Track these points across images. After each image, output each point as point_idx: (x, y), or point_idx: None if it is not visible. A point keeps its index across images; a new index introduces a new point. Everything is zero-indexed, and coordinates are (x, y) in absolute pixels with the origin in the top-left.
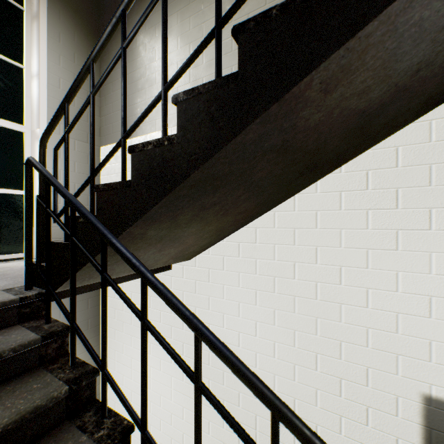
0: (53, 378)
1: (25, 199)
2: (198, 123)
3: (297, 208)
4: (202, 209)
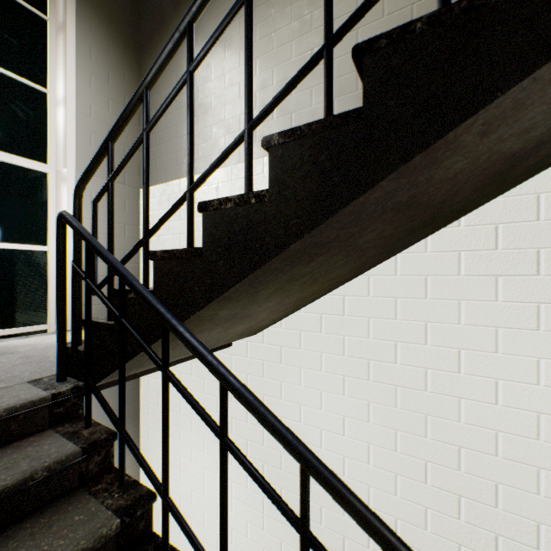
0: (98, 506)
1: (57, 265)
2: (301, 176)
3: (400, 271)
4: (289, 281)
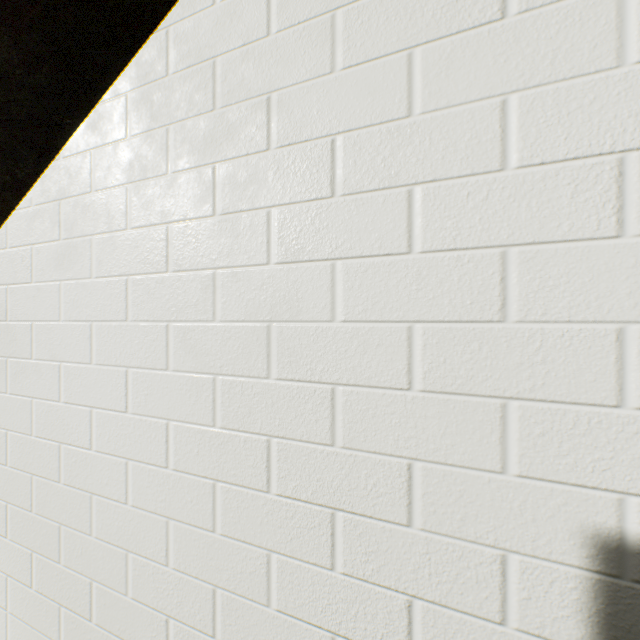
0: None
1: None
2: None
3: None
4: None
